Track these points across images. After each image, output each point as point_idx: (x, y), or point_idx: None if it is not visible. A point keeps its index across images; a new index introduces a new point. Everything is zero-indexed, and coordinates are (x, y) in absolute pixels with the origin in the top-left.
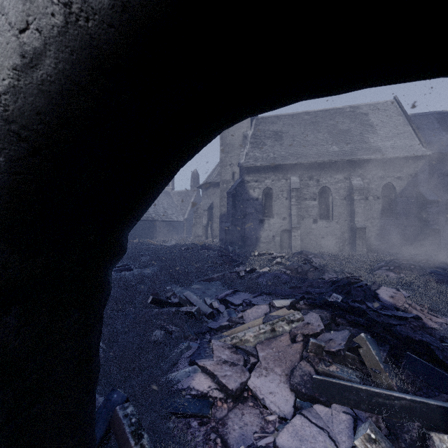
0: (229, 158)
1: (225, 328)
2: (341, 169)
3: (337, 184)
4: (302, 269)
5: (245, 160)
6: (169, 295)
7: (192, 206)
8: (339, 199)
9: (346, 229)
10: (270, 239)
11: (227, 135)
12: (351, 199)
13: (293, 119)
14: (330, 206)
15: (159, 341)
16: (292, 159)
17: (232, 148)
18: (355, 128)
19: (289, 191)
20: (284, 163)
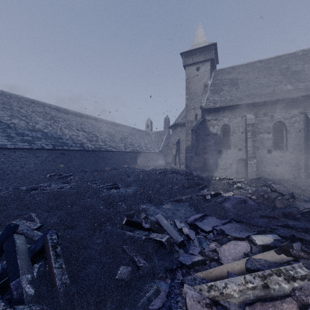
0: (193, 103)
1: (197, 265)
2: (296, 104)
3: (292, 118)
4: (269, 196)
5: (206, 103)
6: (142, 217)
7: (164, 141)
8: (294, 131)
9: (301, 159)
10: (227, 166)
11: (191, 86)
12: (307, 131)
13: (247, 67)
14: (284, 138)
15: (125, 280)
16: (247, 99)
17: (195, 95)
18: (309, 68)
19: (244, 126)
20: (240, 103)
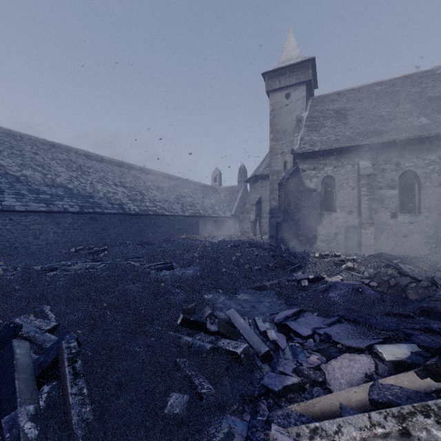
0: (280, 146)
1: (292, 391)
2: (434, 146)
3: (428, 166)
4: (397, 282)
5: (299, 146)
6: (206, 314)
7: (239, 201)
8: (431, 186)
9: None
10: (331, 237)
11: (277, 121)
12: None
13: (360, 93)
14: (416, 195)
15: (179, 416)
16: (360, 139)
17: (284, 134)
18: None
19: (357, 179)
20: (350, 145)
